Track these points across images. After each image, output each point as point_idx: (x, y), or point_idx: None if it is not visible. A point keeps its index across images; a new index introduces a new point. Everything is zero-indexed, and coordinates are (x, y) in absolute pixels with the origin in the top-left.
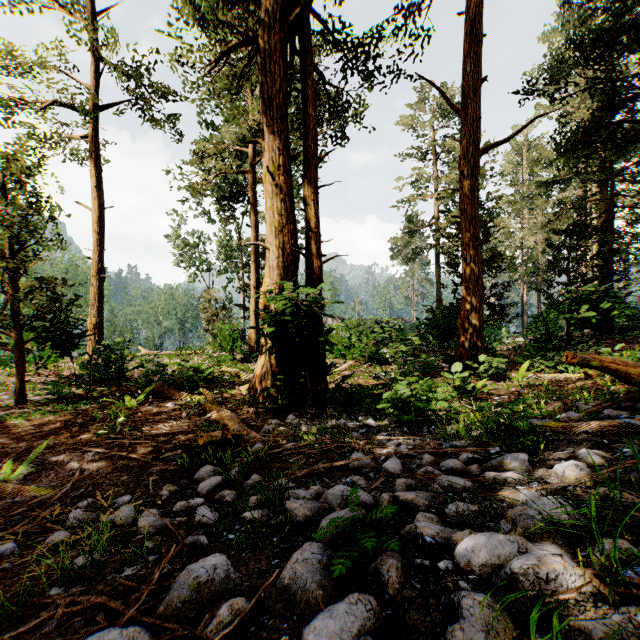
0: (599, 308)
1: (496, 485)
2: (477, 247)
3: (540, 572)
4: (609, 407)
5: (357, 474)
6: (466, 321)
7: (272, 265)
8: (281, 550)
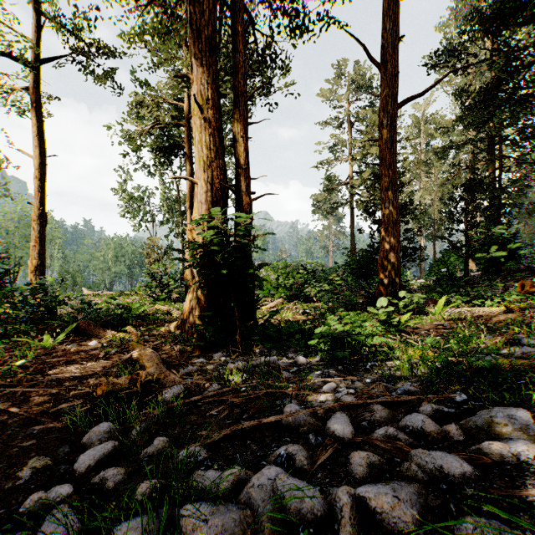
0: (507, 247)
1: (507, 467)
2: (395, 192)
3: None
4: None
5: (292, 435)
6: (385, 261)
7: (200, 200)
8: None
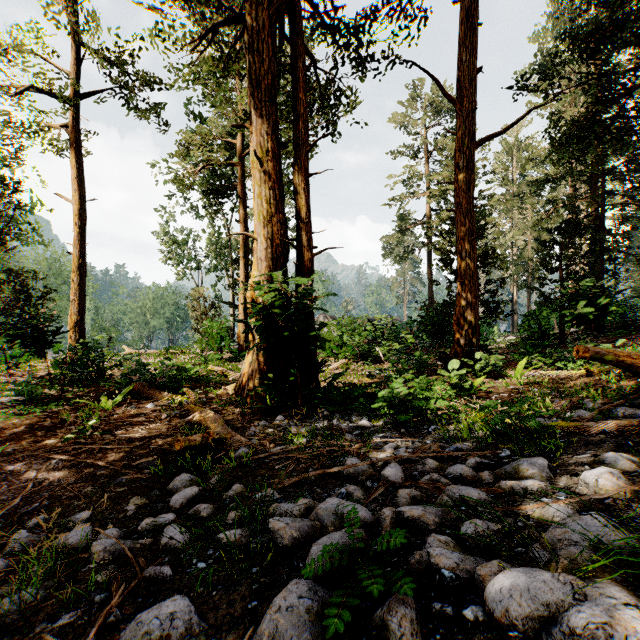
0: (597, 304)
1: (515, 496)
2: (472, 241)
3: (615, 634)
4: (621, 405)
5: (352, 482)
6: (461, 318)
7: (260, 257)
8: (261, 586)
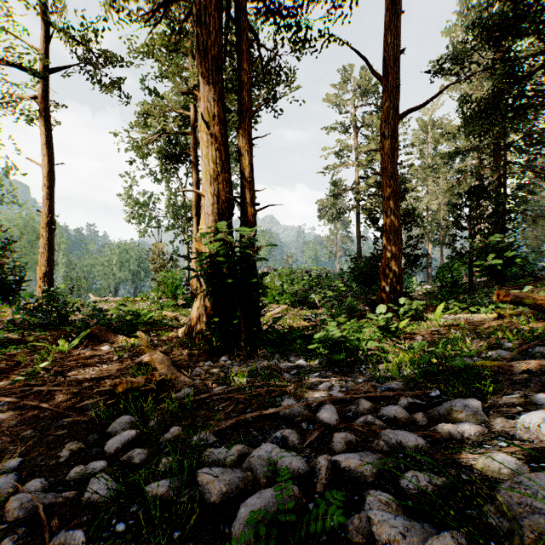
0: (504, 256)
1: (453, 441)
2: (396, 201)
3: None
4: (537, 345)
5: (288, 424)
6: (387, 268)
7: (207, 211)
8: None
